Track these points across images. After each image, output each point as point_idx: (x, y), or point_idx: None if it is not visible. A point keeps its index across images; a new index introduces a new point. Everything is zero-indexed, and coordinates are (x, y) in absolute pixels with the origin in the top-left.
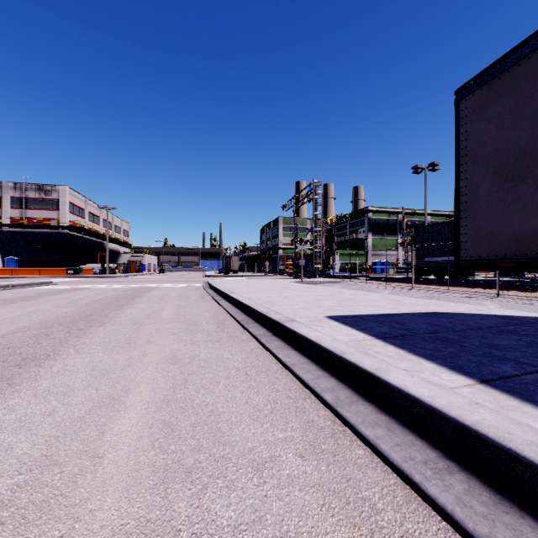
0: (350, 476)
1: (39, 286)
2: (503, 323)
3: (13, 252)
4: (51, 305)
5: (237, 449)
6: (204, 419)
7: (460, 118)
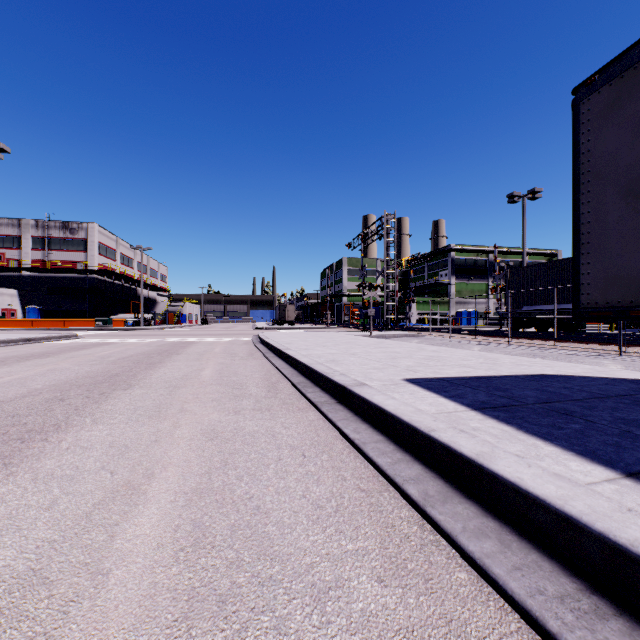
0: (452, 615)
1: (61, 340)
2: (637, 389)
3: (34, 300)
4: (72, 363)
5: (290, 566)
6: (247, 520)
7: (580, 124)
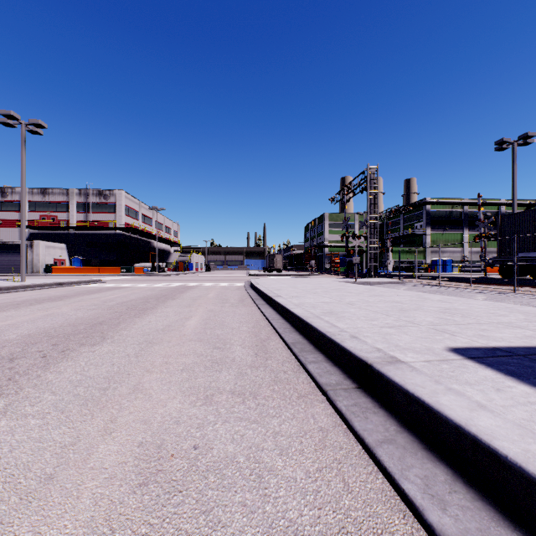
0: None
1: (87, 284)
2: None
3: (78, 252)
4: (73, 307)
5: None
6: None
7: None
